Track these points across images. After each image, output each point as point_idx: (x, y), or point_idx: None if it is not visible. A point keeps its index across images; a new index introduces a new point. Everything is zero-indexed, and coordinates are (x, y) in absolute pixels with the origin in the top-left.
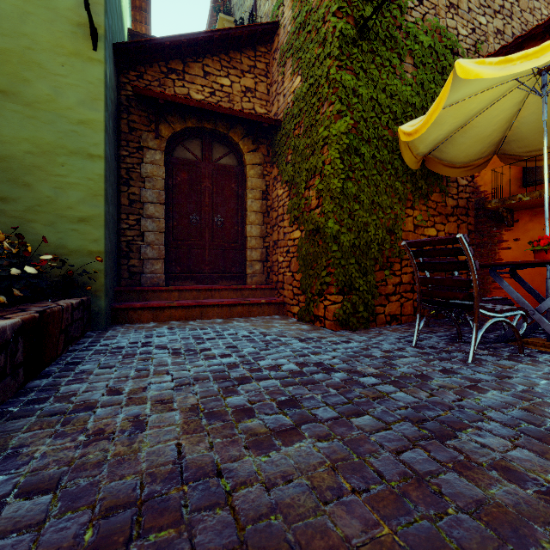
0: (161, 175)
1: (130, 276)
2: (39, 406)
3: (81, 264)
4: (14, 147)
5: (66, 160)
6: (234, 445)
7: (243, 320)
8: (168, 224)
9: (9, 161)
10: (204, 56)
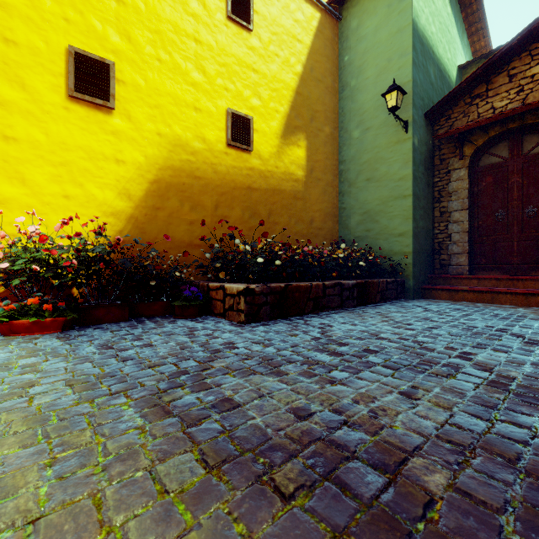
0: (465, 187)
1: (440, 267)
2: (355, 310)
3: (399, 260)
4: (372, 204)
5: (393, 203)
6: (387, 325)
7: (533, 309)
8: (473, 224)
9: (370, 211)
10: (510, 62)
